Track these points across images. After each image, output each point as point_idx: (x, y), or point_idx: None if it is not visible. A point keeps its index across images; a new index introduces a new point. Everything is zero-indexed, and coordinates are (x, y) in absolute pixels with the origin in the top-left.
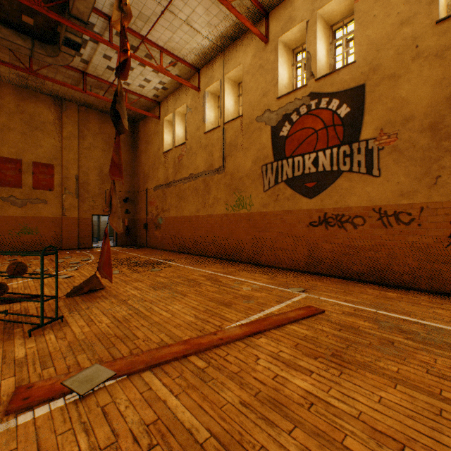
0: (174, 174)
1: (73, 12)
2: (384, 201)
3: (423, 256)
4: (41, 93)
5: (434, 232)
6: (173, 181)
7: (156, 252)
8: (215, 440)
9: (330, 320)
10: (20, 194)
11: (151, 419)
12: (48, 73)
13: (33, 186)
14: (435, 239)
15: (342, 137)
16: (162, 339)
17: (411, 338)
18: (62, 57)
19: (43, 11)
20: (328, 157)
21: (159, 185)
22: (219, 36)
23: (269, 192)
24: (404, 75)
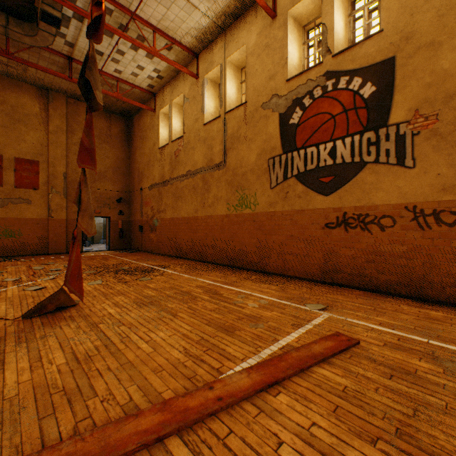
0: (170, 171)
1: None
2: (420, 197)
3: None
4: (24, 82)
5: None
6: (169, 179)
7: (151, 257)
8: None
9: (372, 359)
10: None
11: None
12: (30, 58)
13: (15, 184)
14: None
15: (365, 122)
16: (131, 397)
17: None
18: (41, 36)
19: None
20: (348, 146)
21: (155, 184)
22: (219, 13)
23: (277, 189)
24: (447, 41)
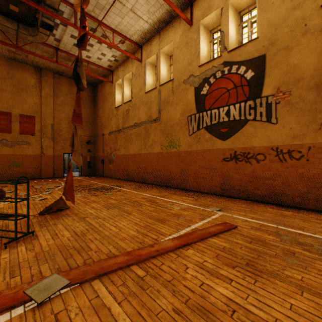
0: (123, 123)
1: (47, 1)
2: (280, 142)
3: (310, 184)
4: (25, 64)
5: (319, 165)
6: (122, 128)
7: (110, 180)
8: None
9: (242, 234)
10: (10, 137)
11: None
12: (31, 49)
13: (20, 132)
14: (320, 171)
15: (248, 94)
16: (110, 250)
17: (308, 249)
18: (40, 36)
19: (24, 0)
20: (237, 109)
21: (112, 131)
22: (156, 21)
23: (193, 136)
24: (296, 46)
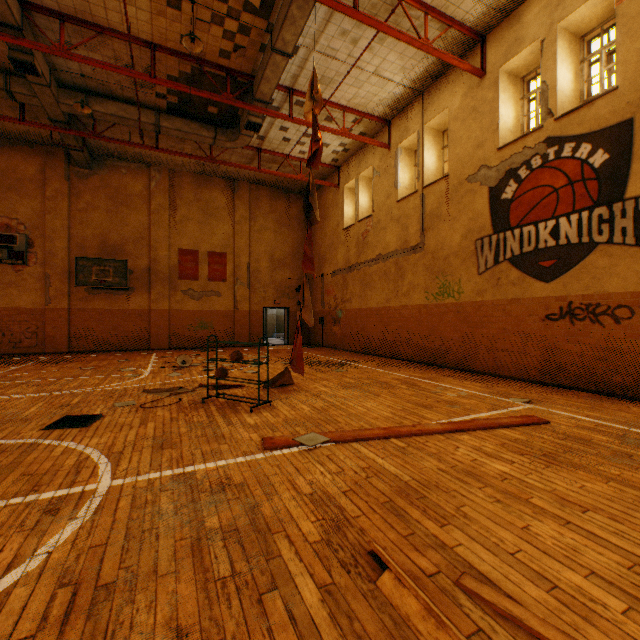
0: (357, 255)
1: (257, 96)
2: None
3: None
4: (215, 177)
5: None
6: (355, 264)
7: (336, 352)
8: (416, 481)
9: (554, 431)
10: (197, 286)
11: (365, 466)
12: (224, 156)
13: (208, 277)
14: None
15: (595, 196)
16: (362, 425)
17: None
18: (241, 140)
19: (231, 103)
20: (574, 224)
21: (338, 270)
22: (416, 78)
23: (486, 275)
24: None
